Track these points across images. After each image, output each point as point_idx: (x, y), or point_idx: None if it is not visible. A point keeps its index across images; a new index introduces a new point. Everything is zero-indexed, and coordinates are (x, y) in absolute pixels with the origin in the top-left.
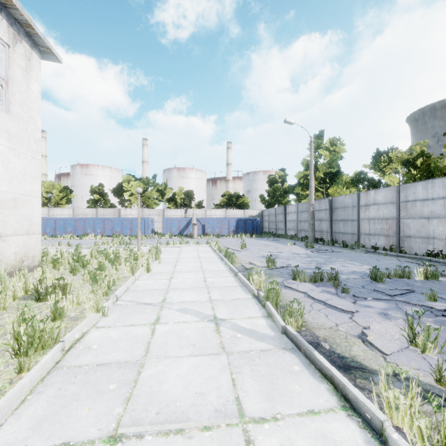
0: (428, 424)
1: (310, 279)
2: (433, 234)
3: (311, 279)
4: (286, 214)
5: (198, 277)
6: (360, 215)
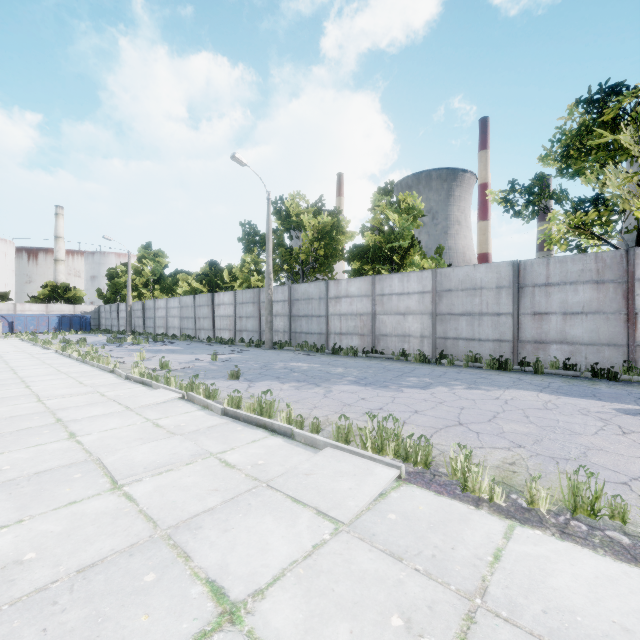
0: (57, 346)
1: (76, 343)
2: (175, 325)
3: (76, 343)
4: (119, 312)
5: (11, 346)
6: (156, 315)
